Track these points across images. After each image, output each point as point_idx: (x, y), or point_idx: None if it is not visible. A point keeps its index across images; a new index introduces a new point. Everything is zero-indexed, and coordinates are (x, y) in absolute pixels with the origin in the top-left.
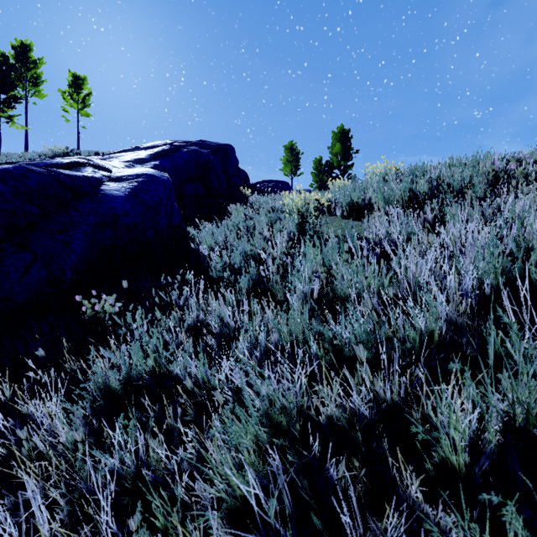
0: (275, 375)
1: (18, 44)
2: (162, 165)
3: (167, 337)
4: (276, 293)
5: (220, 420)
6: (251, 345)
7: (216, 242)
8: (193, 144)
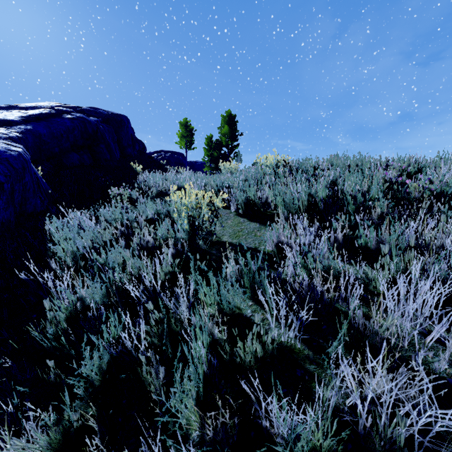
0: None
1: None
2: (35, 131)
3: None
4: (147, 383)
5: None
6: None
7: (76, 253)
8: (83, 110)
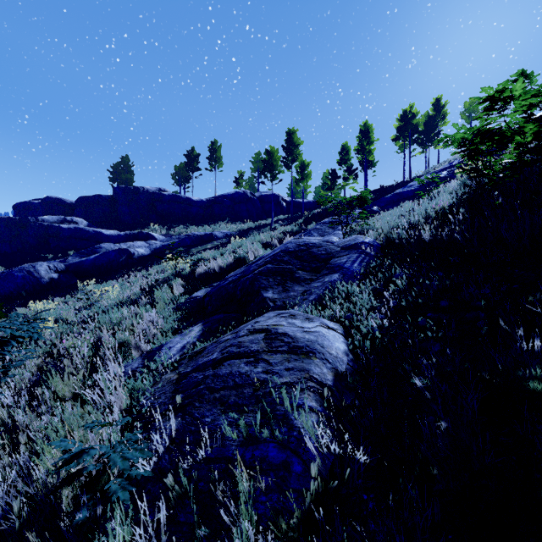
0: None
1: (434, 101)
2: None
3: None
4: None
5: None
6: None
7: None
8: None
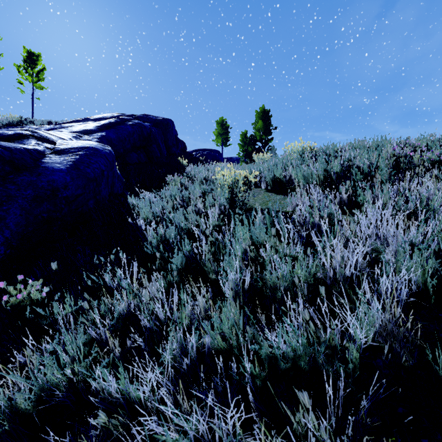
0: (206, 377)
1: None
2: (108, 136)
3: (93, 333)
4: (208, 271)
5: (145, 441)
6: (181, 341)
7: (154, 214)
8: (137, 118)
